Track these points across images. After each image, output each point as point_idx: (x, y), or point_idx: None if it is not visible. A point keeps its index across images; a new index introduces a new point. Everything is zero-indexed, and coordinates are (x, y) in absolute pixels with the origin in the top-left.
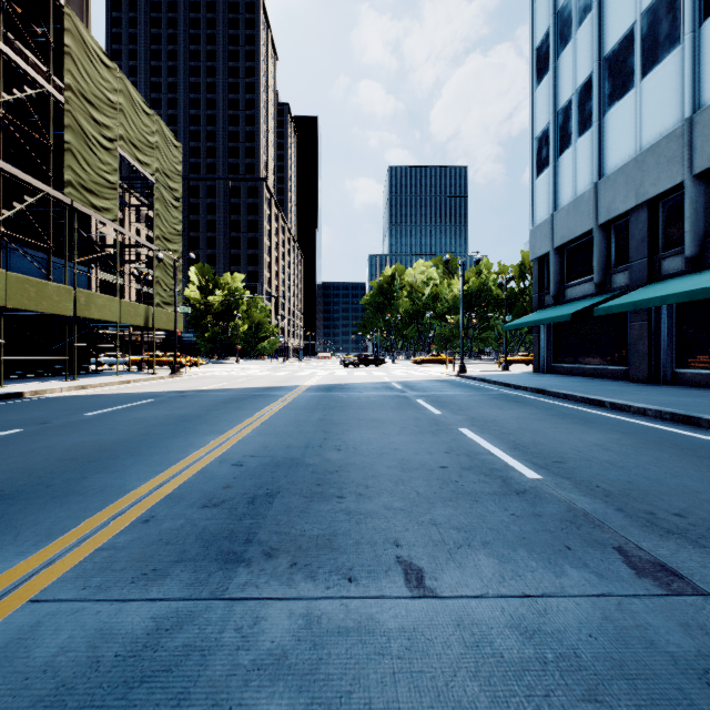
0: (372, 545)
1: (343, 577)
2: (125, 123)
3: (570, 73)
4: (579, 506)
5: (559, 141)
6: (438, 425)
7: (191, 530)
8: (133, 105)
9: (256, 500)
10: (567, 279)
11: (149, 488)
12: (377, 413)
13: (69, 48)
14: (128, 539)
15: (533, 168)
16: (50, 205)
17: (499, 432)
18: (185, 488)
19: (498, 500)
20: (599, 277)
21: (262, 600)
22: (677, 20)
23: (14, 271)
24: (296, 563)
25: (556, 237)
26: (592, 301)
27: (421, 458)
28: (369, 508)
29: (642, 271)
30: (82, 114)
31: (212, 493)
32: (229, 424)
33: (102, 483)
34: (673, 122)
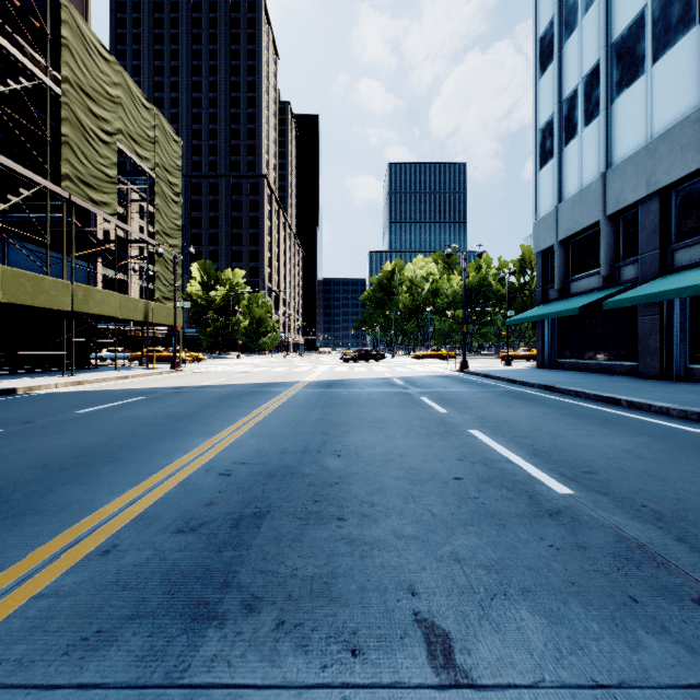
0: (381, 592)
1: (344, 647)
2: (125, 117)
3: (576, 62)
4: (630, 534)
5: (564, 131)
6: (446, 426)
7: (157, 567)
8: (133, 99)
9: (241, 523)
10: (572, 272)
11: (119, 505)
12: (380, 412)
13: (66, 40)
14: (77, 580)
15: (536, 159)
16: (47, 199)
17: (514, 434)
18: (161, 505)
19: (529, 525)
20: (607, 270)
21: (233, 689)
22: (691, 1)
23: (13, 266)
24: (284, 621)
25: (561, 230)
26: (600, 294)
27: (431, 467)
28: (376, 535)
29: (654, 263)
30: (80, 107)
31: (191, 512)
32: (221, 424)
33: (68, 497)
34: (688, 107)
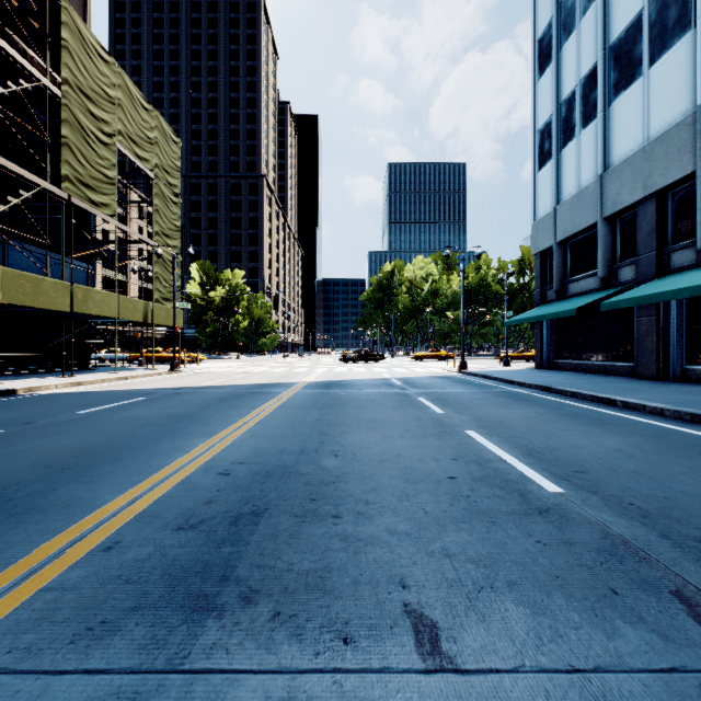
0: (373, 585)
1: (337, 636)
2: (124, 118)
3: (574, 64)
4: (615, 530)
5: (562, 133)
6: (443, 426)
7: (158, 562)
8: (132, 101)
9: (240, 521)
10: (570, 273)
11: (121, 504)
12: (377, 412)
13: (66, 41)
14: (81, 575)
15: (534, 161)
16: (47, 200)
17: (509, 434)
18: (162, 504)
19: (519, 522)
20: (604, 272)
21: (231, 674)
22: (687, 4)
23: (13, 266)
24: (280, 612)
25: (559, 231)
26: (598, 295)
27: (426, 466)
28: (370, 532)
29: (650, 264)
30: (80, 109)
31: (191, 510)
32: (221, 424)
33: (70, 496)
34: (684, 110)
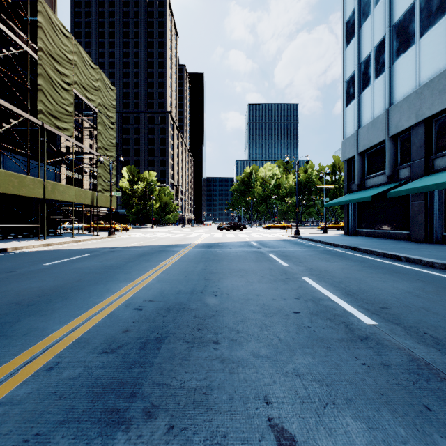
0: (244, 401)
1: None
2: (78, 73)
3: (369, 37)
4: (418, 355)
5: (362, 82)
6: (287, 274)
7: (85, 381)
8: (84, 62)
9: (147, 346)
10: (367, 173)
11: (64, 332)
12: (243, 264)
13: (40, 23)
14: (27, 391)
15: (343, 100)
16: (28, 126)
17: (332, 280)
18: (93, 332)
19: (347, 348)
20: (390, 172)
21: None
22: None
23: (7, 169)
24: (173, 426)
25: (359, 146)
26: (386, 187)
27: (277, 304)
28: (240, 355)
29: (421, 167)
30: (49, 67)
31: (113, 337)
32: (138, 273)
33: (30, 326)
34: (443, 65)
